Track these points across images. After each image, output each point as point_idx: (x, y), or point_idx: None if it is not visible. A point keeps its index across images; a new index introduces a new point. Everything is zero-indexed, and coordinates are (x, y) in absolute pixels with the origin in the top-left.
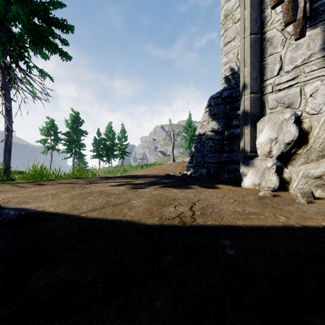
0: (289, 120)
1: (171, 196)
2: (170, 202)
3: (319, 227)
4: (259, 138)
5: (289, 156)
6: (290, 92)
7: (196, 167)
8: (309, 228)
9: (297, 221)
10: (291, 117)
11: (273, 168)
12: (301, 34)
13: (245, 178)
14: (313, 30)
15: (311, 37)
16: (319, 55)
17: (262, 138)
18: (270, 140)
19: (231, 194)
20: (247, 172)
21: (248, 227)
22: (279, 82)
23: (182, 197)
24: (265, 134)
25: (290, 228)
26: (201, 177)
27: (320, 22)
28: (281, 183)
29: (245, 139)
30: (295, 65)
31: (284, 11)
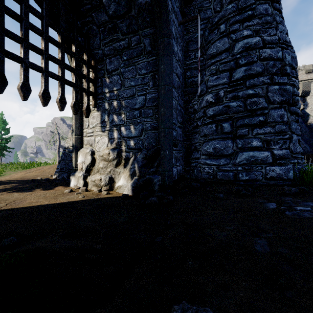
0: (88, 153)
1: (7, 198)
2: (0, 202)
3: (52, 203)
4: (78, 160)
5: (90, 170)
6: (91, 138)
7: (60, 172)
8: (47, 204)
9: (50, 202)
10: (89, 152)
11: (82, 177)
12: (86, 117)
13: (71, 182)
14: (98, 112)
15: (97, 115)
16: (100, 125)
17: (79, 161)
18: (82, 162)
19: (50, 193)
20: (72, 179)
21: (22, 207)
22: (88, 132)
23: (13, 198)
24: (80, 158)
25: (39, 205)
26: (57, 181)
27: (100, 110)
28: (86, 184)
29: (73, 160)
30: (93, 126)
31: (72, 109)
